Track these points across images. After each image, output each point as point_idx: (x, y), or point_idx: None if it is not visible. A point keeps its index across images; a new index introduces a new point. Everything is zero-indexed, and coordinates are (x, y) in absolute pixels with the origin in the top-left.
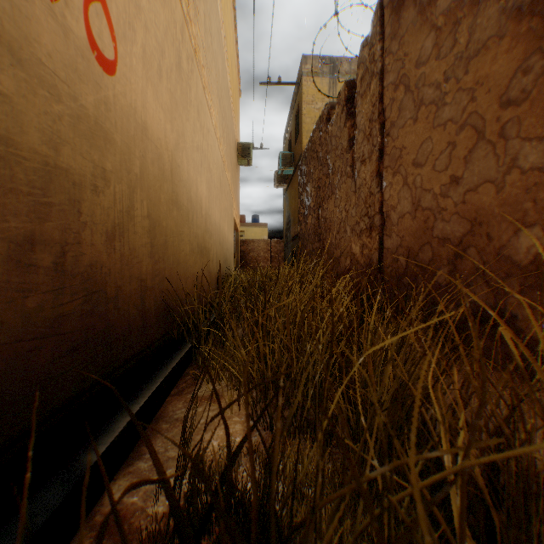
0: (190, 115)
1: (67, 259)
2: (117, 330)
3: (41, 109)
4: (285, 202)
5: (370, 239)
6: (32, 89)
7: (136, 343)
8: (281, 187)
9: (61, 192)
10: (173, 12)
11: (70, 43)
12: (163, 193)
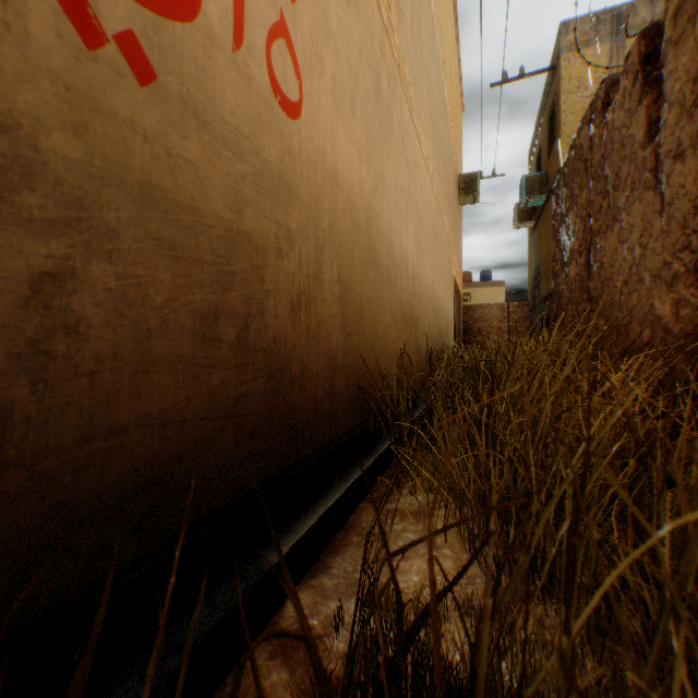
0: (392, 149)
1: (249, 333)
2: (303, 415)
3: (223, 171)
4: (530, 248)
5: (692, 289)
6: (215, 152)
7: (324, 432)
8: (525, 226)
9: (243, 259)
10: (370, 25)
11: (252, 93)
12: (357, 251)
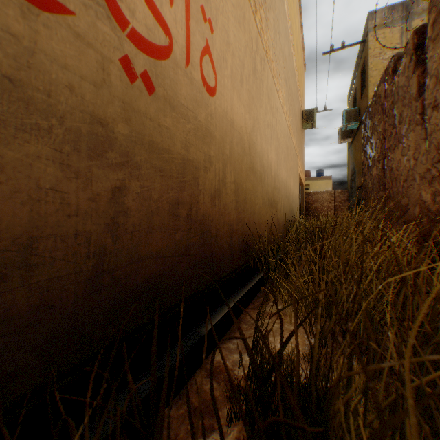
0: (263, 102)
1: (192, 212)
2: (216, 256)
3: (181, 130)
4: (349, 155)
5: None
6: (177, 120)
7: (227, 267)
8: (345, 142)
9: (189, 174)
10: (250, 32)
11: (193, 87)
12: (244, 164)
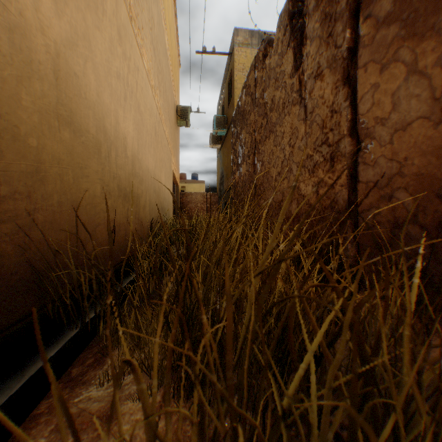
0: (104, 27)
1: None
2: None
3: None
4: (219, 160)
5: (331, 173)
6: None
7: None
8: (216, 147)
9: None
10: None
11: None
12: (30, 94)
